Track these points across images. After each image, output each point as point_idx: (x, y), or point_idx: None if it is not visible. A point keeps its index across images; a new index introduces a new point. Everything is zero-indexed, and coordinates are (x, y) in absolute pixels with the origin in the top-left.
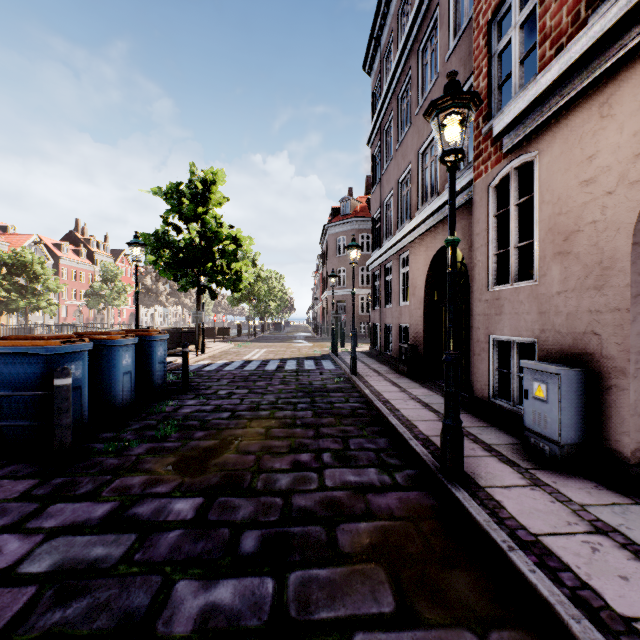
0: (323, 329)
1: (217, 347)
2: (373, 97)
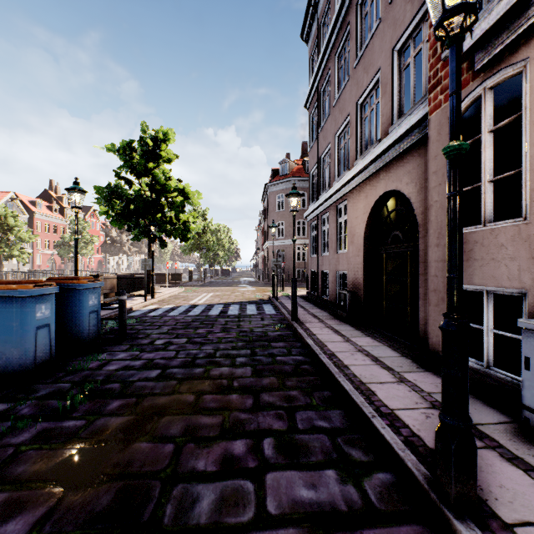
0: (264, 275)
1: (168, 291)
2: (310, 63)
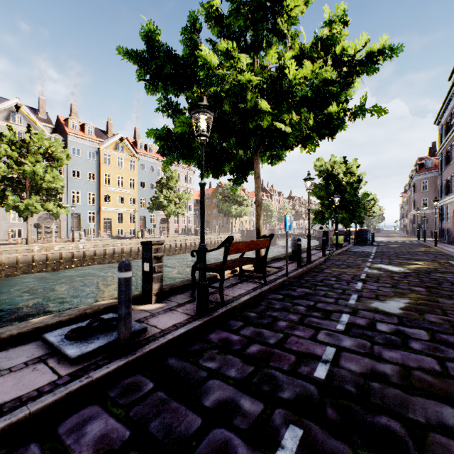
0: (411, 232)
1: None
2: (439, 136)
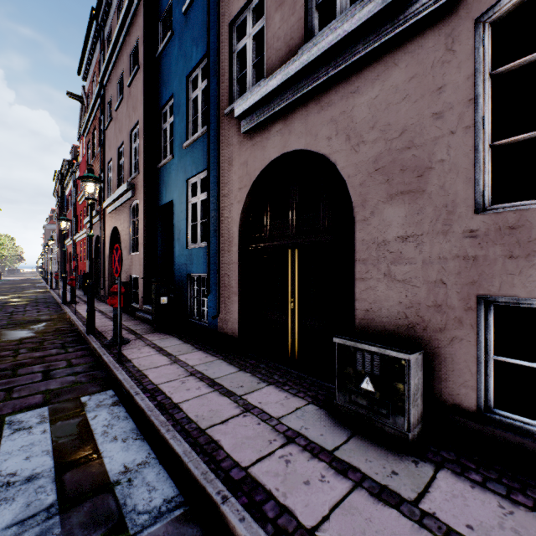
0: None
1: None
2: None
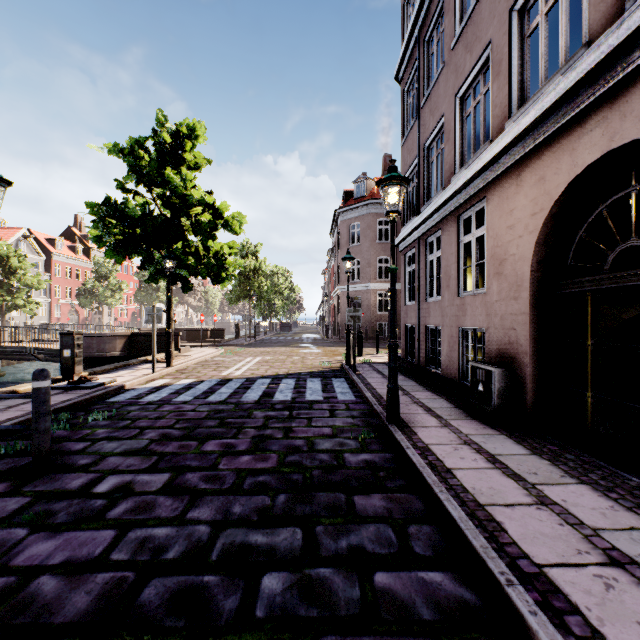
0: (334, 330)
1: (198, 355)
2: (404, 11)
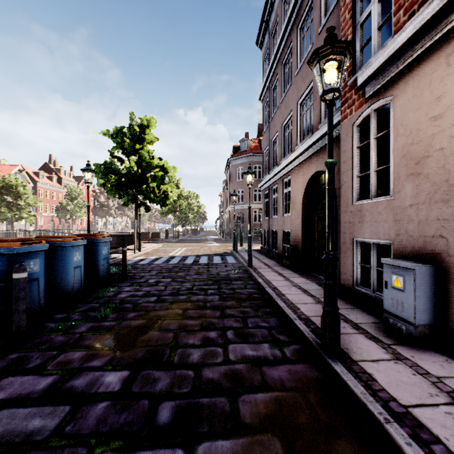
0: (227, 233)
1: (150, 246)
2: (263, 65)
